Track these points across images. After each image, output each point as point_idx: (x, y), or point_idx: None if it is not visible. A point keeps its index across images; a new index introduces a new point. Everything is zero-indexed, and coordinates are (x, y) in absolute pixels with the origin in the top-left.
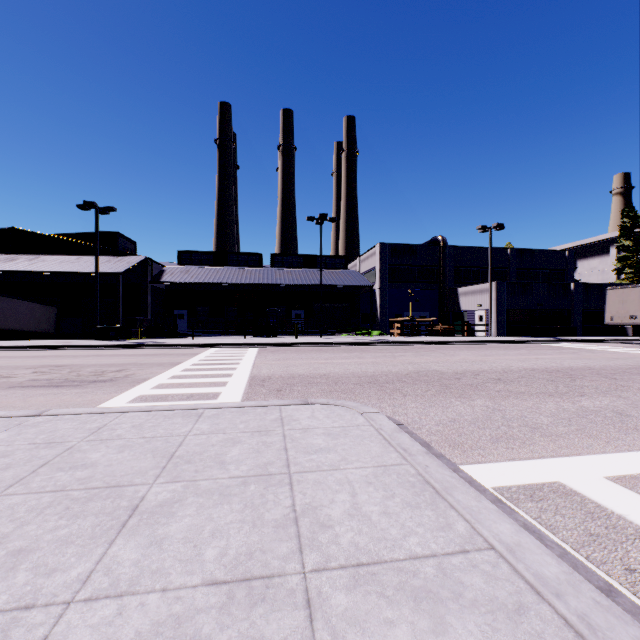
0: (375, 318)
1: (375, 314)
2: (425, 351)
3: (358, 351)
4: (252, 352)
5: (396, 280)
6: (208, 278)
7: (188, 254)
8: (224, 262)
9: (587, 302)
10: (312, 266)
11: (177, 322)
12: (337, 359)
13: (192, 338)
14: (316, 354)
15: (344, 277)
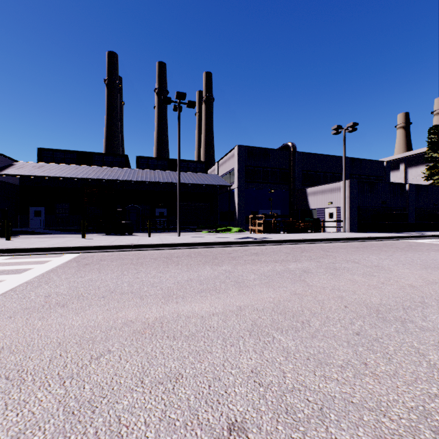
0: (233, 215)
1: (233, 212)
2: (321, 257)
3: (227, 259)
4: (43, 268)
5: (252, 180)
6: (62, 173)
7: (50, 152)
8: (89, 162)
9: (418, 201)
10: (175, 169)
11: (33, 219)
12: (191, 295)
13: (6, 238)
14: (156, 271)
15: (204, 178)
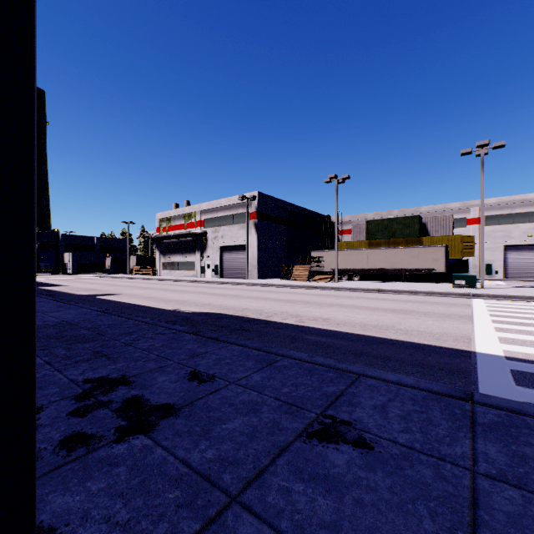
0: None
1: None
2: None
3: None
4: None
5: None
6: None
7: None
8: None
9: None
10: None
11: None
12: None
13: None
14: None
15: None
